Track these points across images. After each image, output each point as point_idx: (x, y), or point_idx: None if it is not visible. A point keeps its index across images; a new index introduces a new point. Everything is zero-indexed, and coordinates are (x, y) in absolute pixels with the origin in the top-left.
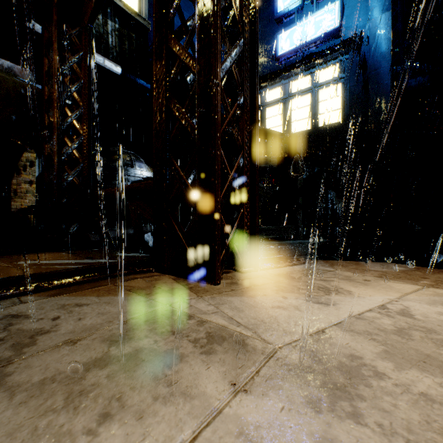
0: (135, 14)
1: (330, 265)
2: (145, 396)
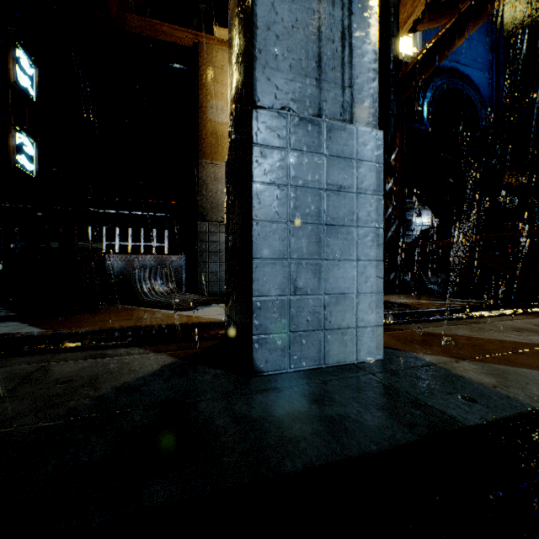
0: (411, 59)
1: None
2: None
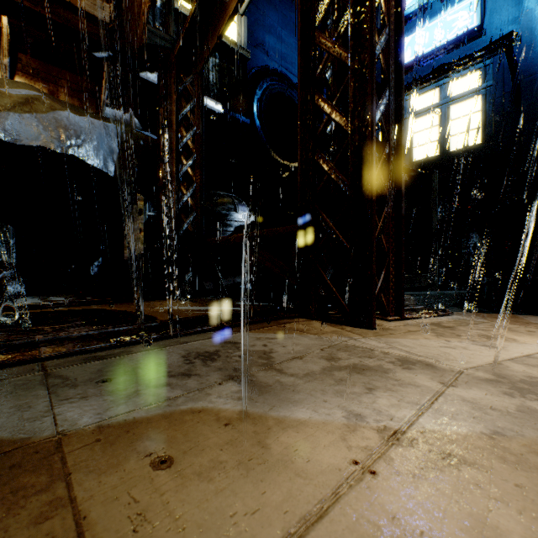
0: (235, 45)
1: (482, 317)
2: (385, 384)
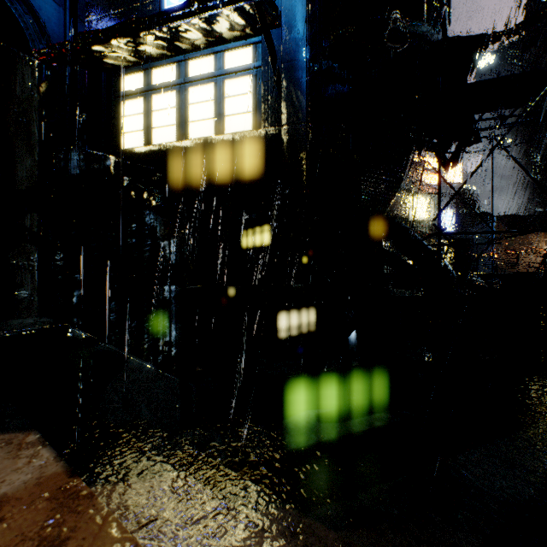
0: None
1: None
2: None
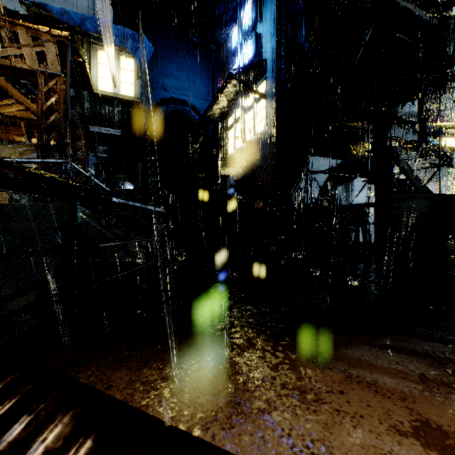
0: (130, 98)
1: None
2: None
